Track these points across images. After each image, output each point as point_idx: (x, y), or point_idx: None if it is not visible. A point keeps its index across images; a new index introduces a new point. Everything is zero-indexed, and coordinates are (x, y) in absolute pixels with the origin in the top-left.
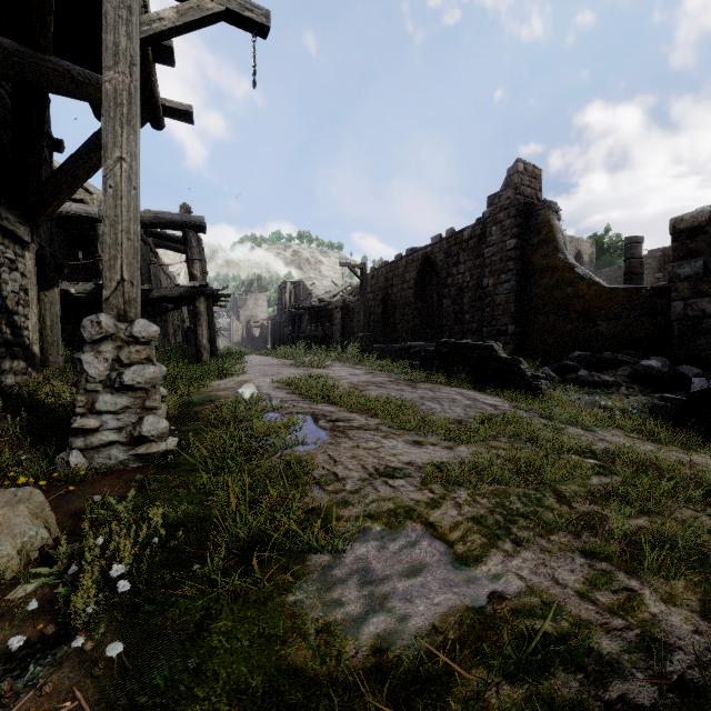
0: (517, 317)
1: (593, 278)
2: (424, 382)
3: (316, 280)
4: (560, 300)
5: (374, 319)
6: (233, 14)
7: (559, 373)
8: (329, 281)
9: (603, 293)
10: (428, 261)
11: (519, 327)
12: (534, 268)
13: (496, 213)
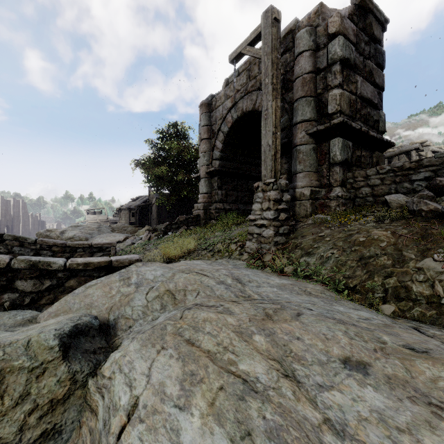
0: None
1: None
2: None
3: None
4: None
5: None
6: None
7: None
8: None
9: None
10: None
11: None
12: None
13: None
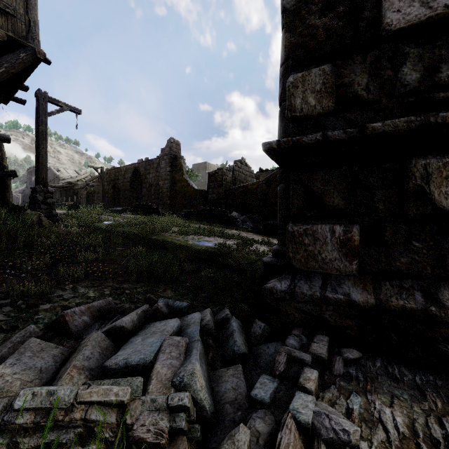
0: (171, 197)
1: (193, 185)
2: (129, 214)
3: (61, 168)
4: (184, 192)
5: (108, 196)
6: (72, 110)
7: (178, 216)
8: (72, 170)
9: (195, 191)
10: (136, 170)
11: (172, 201)
12: (176, 180)
13: (163, 156)
